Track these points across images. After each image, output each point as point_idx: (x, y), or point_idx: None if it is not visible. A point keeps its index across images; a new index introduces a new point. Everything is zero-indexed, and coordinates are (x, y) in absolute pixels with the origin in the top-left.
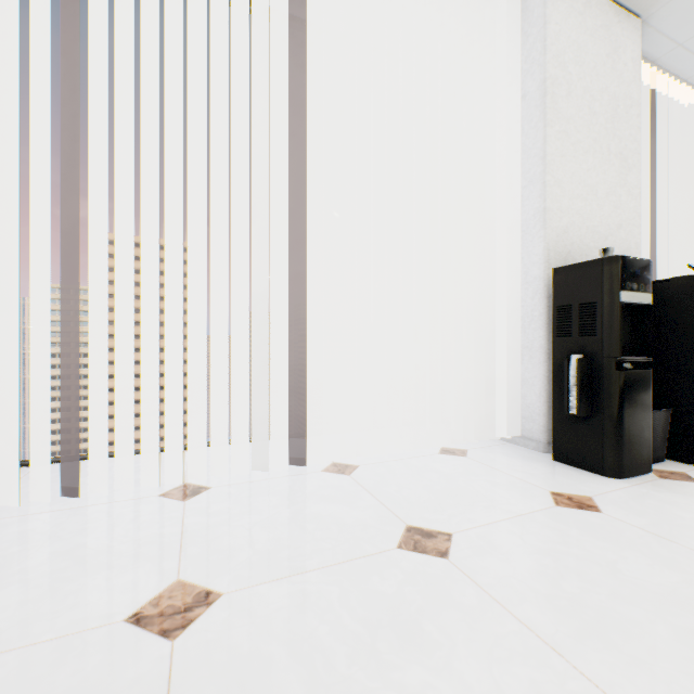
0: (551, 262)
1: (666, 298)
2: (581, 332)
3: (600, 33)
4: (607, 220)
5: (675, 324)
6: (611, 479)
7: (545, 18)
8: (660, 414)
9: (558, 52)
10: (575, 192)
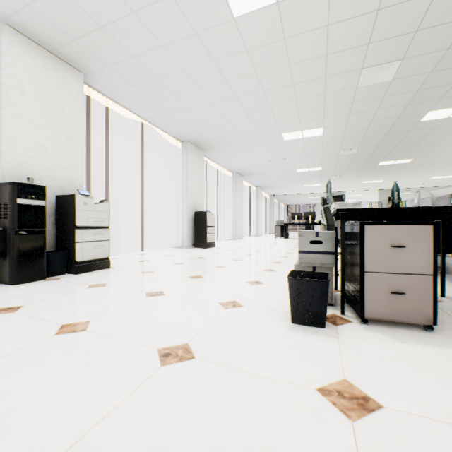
0: (6, 180)
1: (68, 203)
2: (5, 217)
3: (51, 71)
4: (57, 163)
5: (70, 215)
6: (11, 286)
7: (2, 51)
8: (60, 254)
9: (14, 72)
10: (29, 146)
